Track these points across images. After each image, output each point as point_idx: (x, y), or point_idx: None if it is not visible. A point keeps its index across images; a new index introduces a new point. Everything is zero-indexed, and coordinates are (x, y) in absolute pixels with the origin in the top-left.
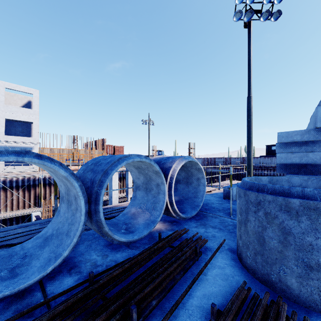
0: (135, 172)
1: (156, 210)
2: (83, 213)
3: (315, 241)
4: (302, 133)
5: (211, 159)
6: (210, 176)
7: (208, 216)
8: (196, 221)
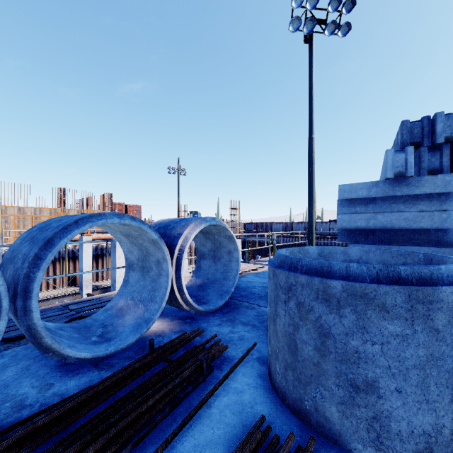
0: (126, 242)
1: (155, 302)
2: None
3: (363, 346)
4: (369, 186)
5: (267, 224)
6: (255, 247)
7: (242, 307)
8: (222, 316)
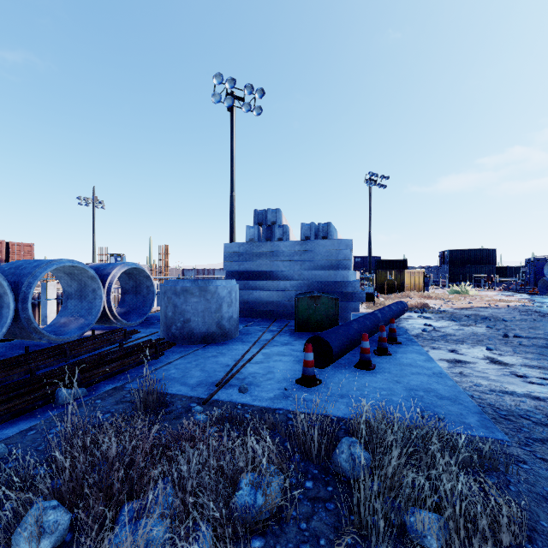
0: (66, 279)
1: (92, 315)
2: (12, 308)
3: (186, 307)
4: (240, 245)
5: (210, 271)
6: None
7: (156, 323)
8: (140, 327)
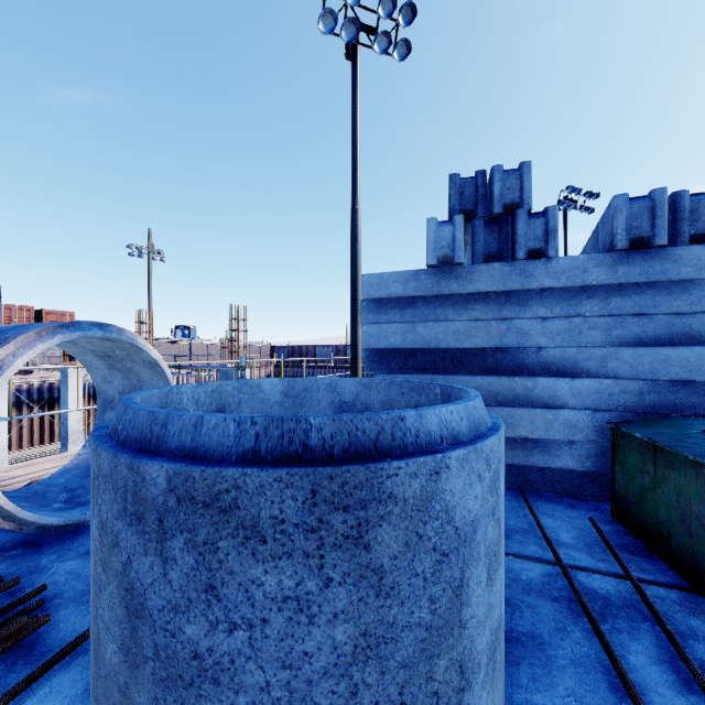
0: None
1: None
2: None
3: (209, 638)
4: (406, 279)
5: (309, 348)
6: None
7: None
8: None
